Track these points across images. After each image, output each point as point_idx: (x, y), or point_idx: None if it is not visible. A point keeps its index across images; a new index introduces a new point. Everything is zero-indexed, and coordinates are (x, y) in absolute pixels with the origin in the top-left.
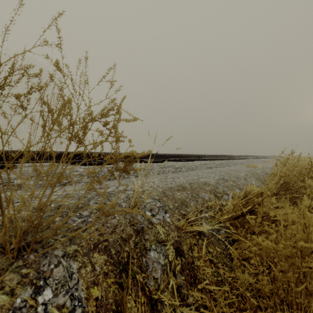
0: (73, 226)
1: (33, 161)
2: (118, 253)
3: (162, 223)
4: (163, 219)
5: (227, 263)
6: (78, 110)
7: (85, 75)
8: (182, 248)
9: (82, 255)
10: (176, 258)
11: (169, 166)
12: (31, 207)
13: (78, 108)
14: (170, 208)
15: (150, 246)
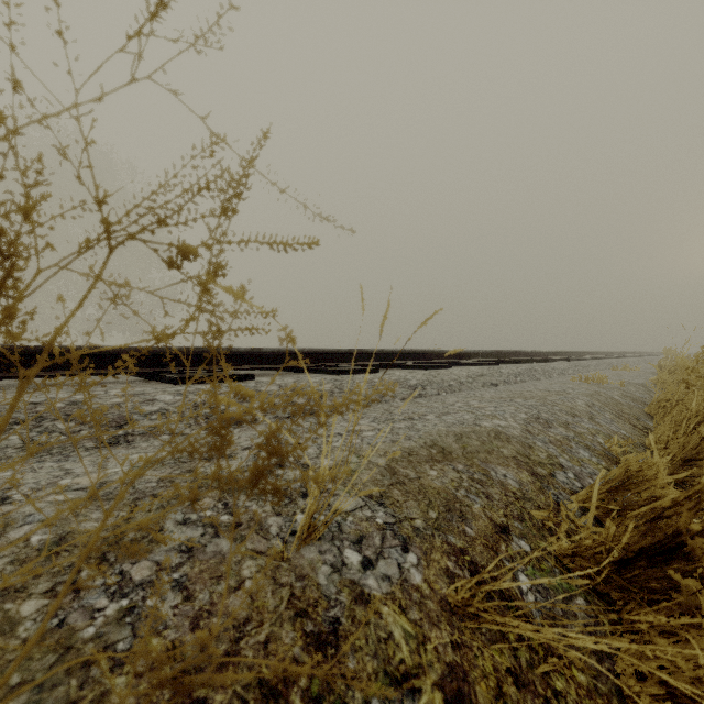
0: (80, 643)
1: (44, 372)
2: None
3: (399, 593)
4: (399, 576)
5: None
6: None
7: None
8: (474, 698)
9: None
10: None
11: (393, 381)
12: None
13: None
14: (416, 528)
15: None
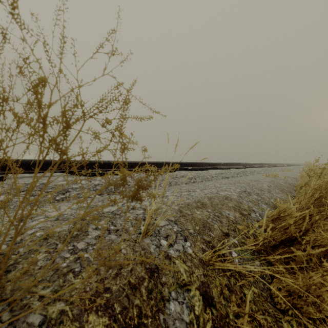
0: (61, 268)
1: (27, 171)
2: (124, 311)
3: (182, 256)
4: (183, 250)
5: (269, 311)
6: (51, 93)
7: (63, 26)
8: (211, 294)
9: (71, 319)
10: (205, 311)
11: (182, 176)
12: (8, 236)
13: (51, 90)
14: (190, 233)
15: (169, 293)
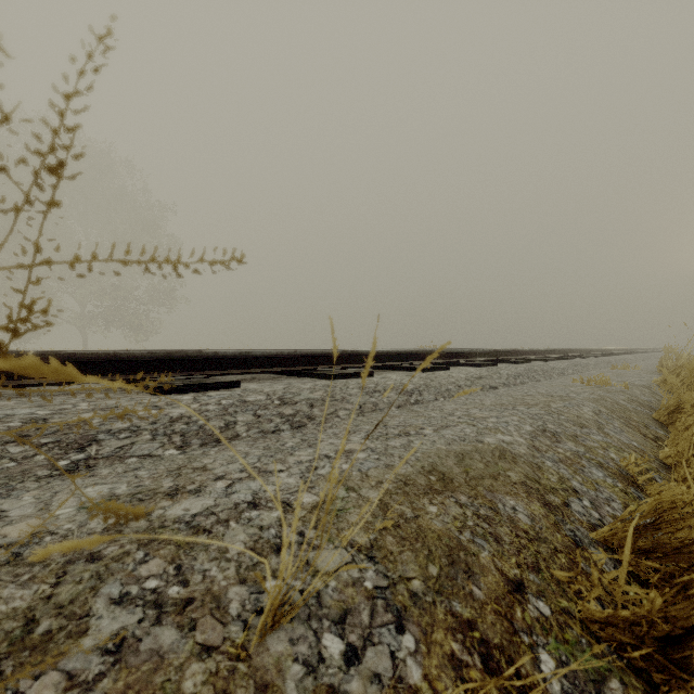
0: None
1: (11, 381)
2: None
3: None
4: (392, 673)
5: None
6: None
7: None
8: None
9: None
10: None
11: (389, 386)
12: None
13: None
14: (414, 592)
15: None
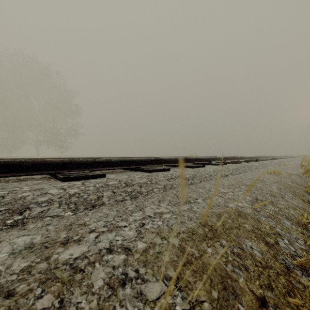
0: None
1: None
2: None
3: None
4: None
5: None
6: None
7: None
8: None
9: None
10: None
11: (177, 176)
12: None
13: None
14: None
15: None
